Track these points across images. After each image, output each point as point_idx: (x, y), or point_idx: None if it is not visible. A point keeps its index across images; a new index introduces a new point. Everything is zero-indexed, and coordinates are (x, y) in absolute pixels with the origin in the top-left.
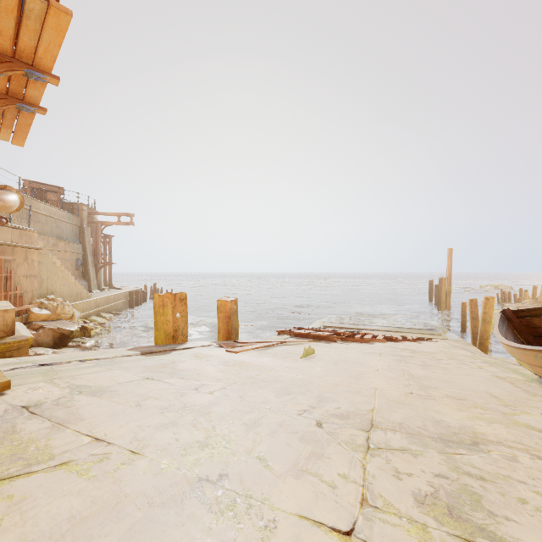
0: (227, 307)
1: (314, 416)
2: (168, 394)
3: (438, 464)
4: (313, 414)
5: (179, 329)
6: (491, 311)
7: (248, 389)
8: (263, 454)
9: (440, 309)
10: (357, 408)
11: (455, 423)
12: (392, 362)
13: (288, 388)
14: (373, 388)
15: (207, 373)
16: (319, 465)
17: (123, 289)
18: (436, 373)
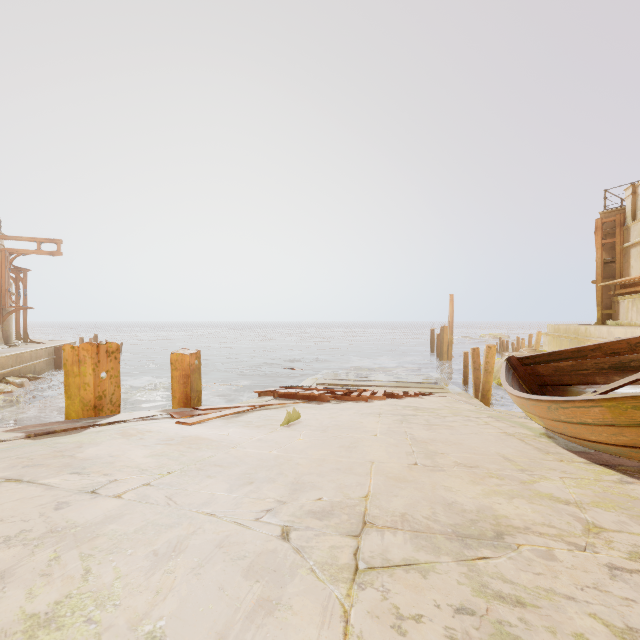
0: (185, 363)
1: (280, 518)
2: (31, 507)
3: (457, 585)
4: (280, 515)
5: (106, 396)
6: (493, 360)
7: (188, 481)
8: (165, 623)
9: (442, 360)
10: (346, 496)
11: (471, 505)
12: (393, 424)
13: (251, 473)
14: (368, 461)
15: (128, 460)
16: (268, 629)
17: (46, 343)
18: (442, 434)
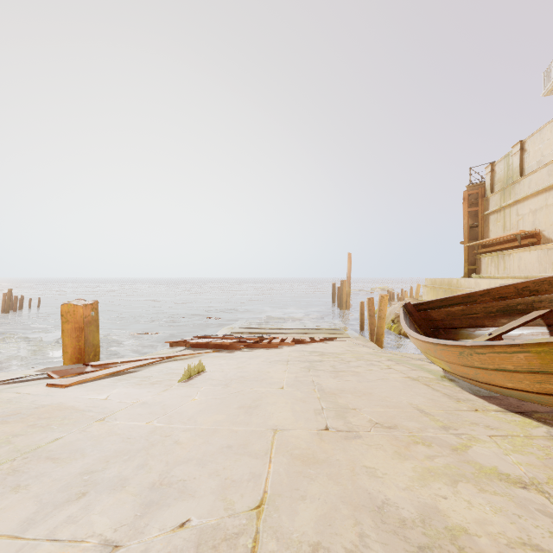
0: (77, 315)
1: None
2: None
3: None
4: None
5: None
6: (385, 308)
7: None
8: None
9: (342, 309)
10: (228, 509)
11: (409, 506)
12: (300, 372)
13: (96, 470)
14: (270, 429)
15: None
16: None
17: None
18: (350, 383)
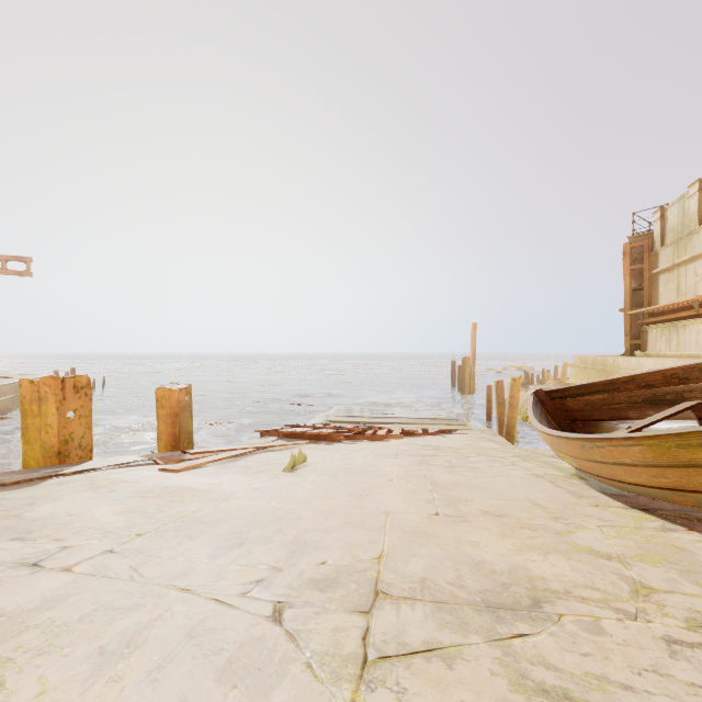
0: (173, 400)
1: (273, 592)
2: None
3: (490, 676)
4: (273, 588)
5: (74, 439)
6: (518, 394)
7: (162, 545)
8: None
9: (464, 394)
10: (355, 558)
11: (501, 564)
12: (411, 466)
13: (243, 531)
14: (383, 512)
15: (91, 519)
16: None
17: (12, 377)
18: (466, 477)
